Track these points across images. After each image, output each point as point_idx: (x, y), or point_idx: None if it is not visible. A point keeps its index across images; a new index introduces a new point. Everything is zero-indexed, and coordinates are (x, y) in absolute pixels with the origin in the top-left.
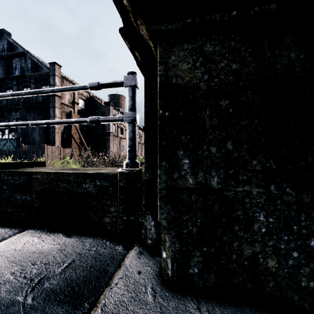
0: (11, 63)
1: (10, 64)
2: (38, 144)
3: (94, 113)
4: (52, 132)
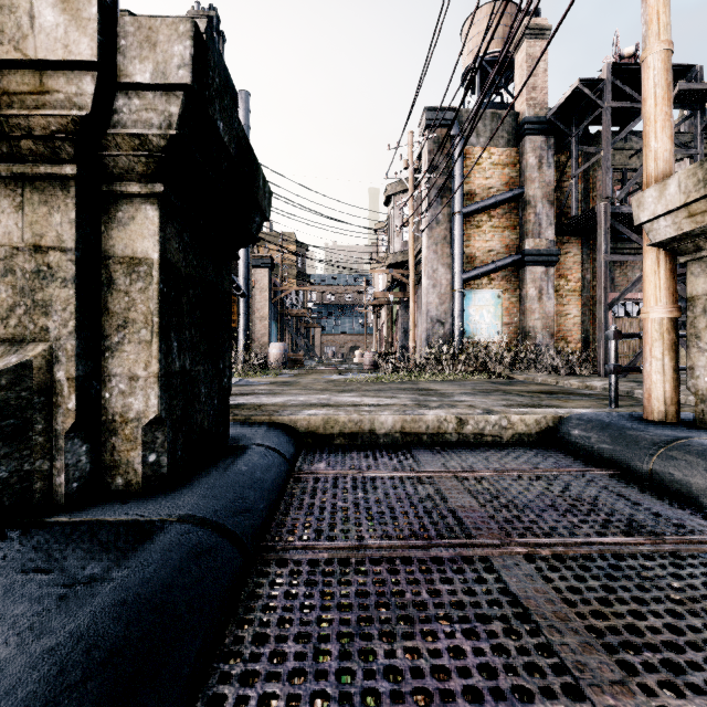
0: None
1: None
2: None
3: None
4: None
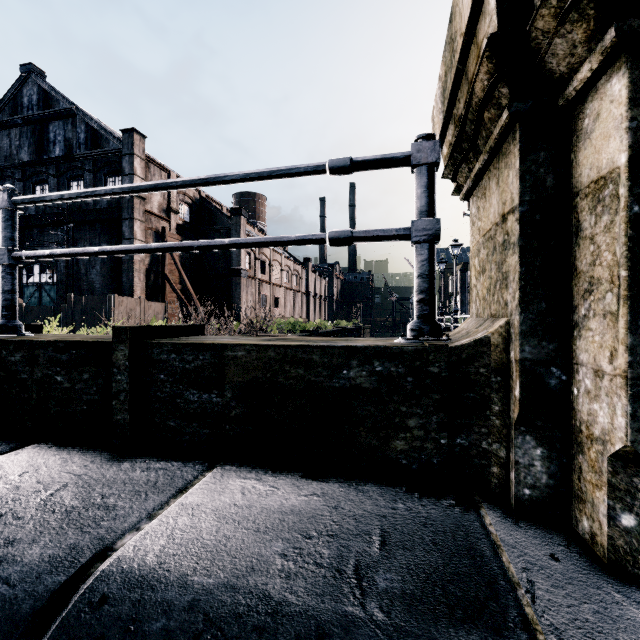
0: (45, 131)
1: (44, 133)
2: (98, 295)
3: (209, 230)
4: (128, 269)
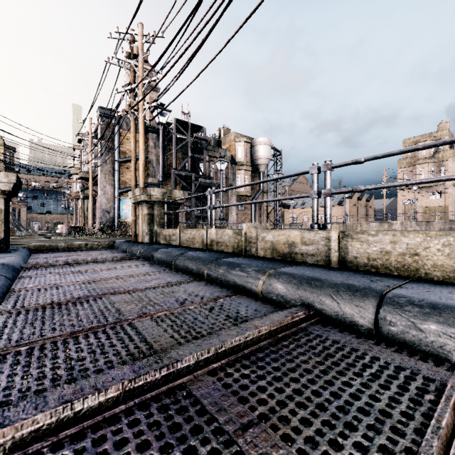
0: None
1: None
2: None
3: None
4: None
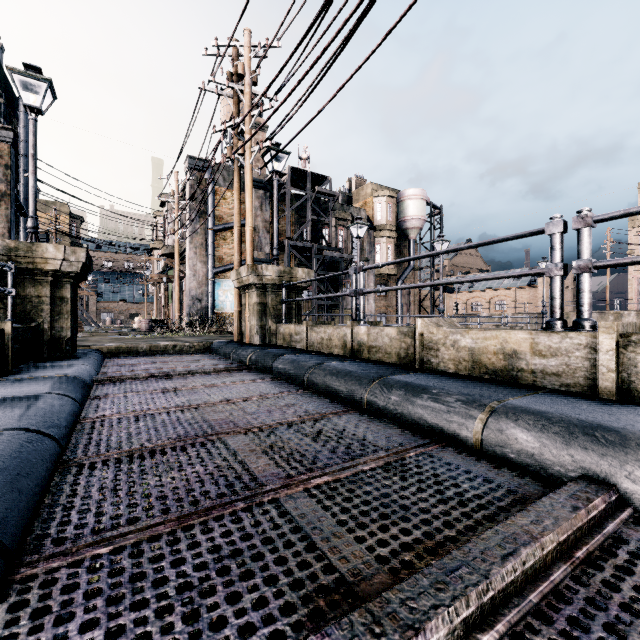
0: None
1: None
2: None
3: None
4: None
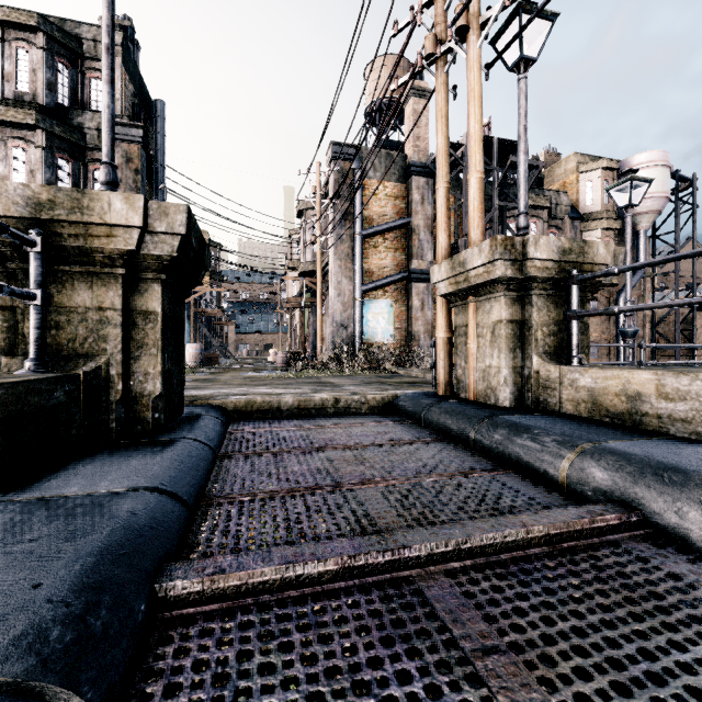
0: None
1: None
2: None
3: None
4: None
